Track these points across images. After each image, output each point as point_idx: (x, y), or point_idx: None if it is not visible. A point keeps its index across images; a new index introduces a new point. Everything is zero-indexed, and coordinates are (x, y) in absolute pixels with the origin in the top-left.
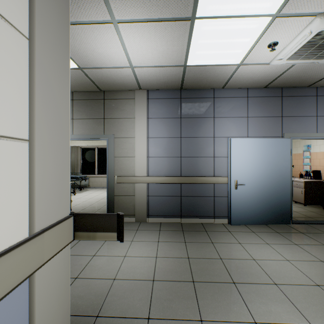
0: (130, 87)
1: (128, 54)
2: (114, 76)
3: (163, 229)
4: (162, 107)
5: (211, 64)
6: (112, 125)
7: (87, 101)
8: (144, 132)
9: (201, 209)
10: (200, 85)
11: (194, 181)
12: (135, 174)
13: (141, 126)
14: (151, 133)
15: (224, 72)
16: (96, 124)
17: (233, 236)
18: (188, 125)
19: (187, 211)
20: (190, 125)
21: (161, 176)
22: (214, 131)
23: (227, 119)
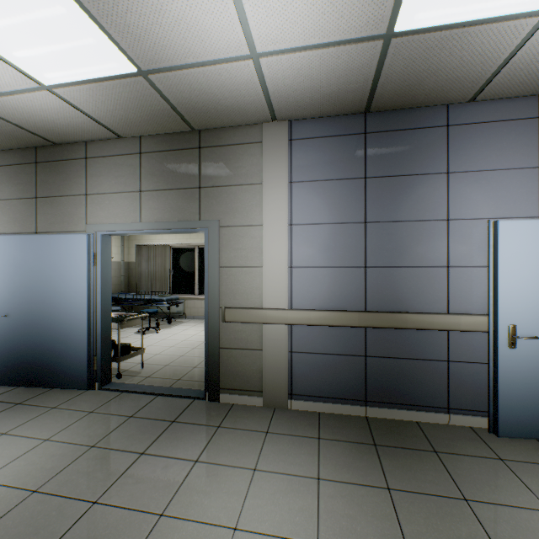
0: (253, 116)
1: (245, 12)
2: (215, 87)
3: (327, 436)
4: (321, 156)
5: (463, 19)
6: (216, 201)
7: (168, 154)
8: (281, 213)
9: (415, 390)
10: (414, 97)
11: (398, 323)
12: (263, 305)
13: (276, 200)
14: (297, 215)
15: (492, 47)
16: (184, 200)
17: (517, 478)
18: (382, 194)
19: (379, 391)
20: (387, 194)
21: (320, 310)
22: (448, 206)
23: (483, 176)
